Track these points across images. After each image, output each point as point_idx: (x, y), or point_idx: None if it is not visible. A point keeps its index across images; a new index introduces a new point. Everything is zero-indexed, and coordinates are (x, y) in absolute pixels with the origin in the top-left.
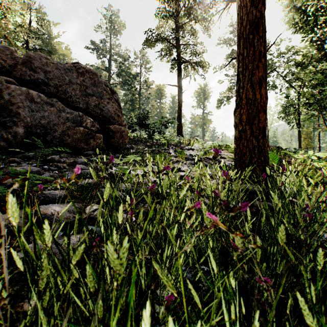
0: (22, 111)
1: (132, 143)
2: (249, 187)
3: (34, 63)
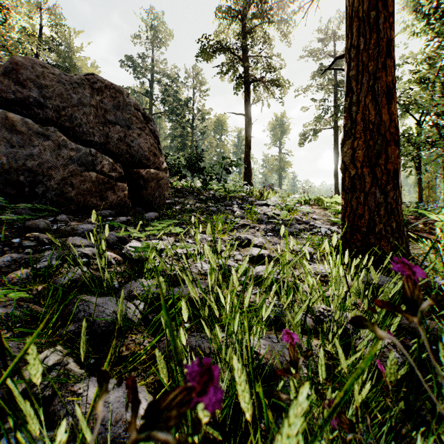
0: None
1: (177, 196)
2: (381, 282)
3: (23, 73)
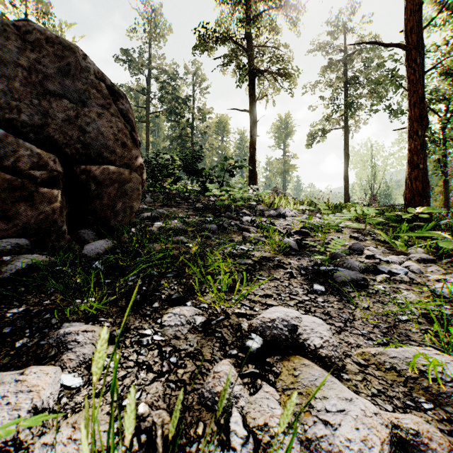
0: None
1: (166, 205)
2: None
3: None
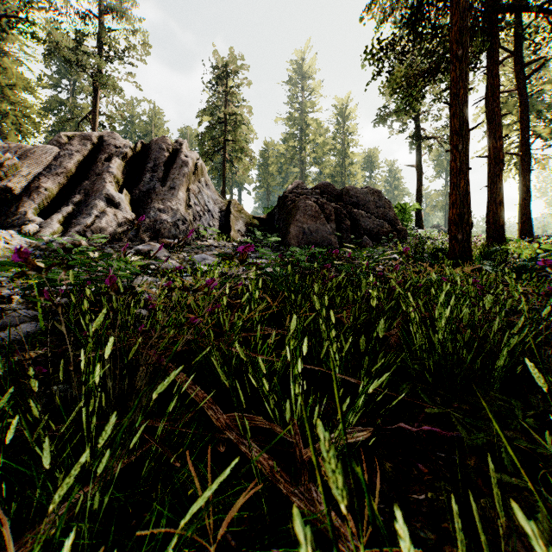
0: (361, 223)
1: None
2: None
3: (350, 192)
